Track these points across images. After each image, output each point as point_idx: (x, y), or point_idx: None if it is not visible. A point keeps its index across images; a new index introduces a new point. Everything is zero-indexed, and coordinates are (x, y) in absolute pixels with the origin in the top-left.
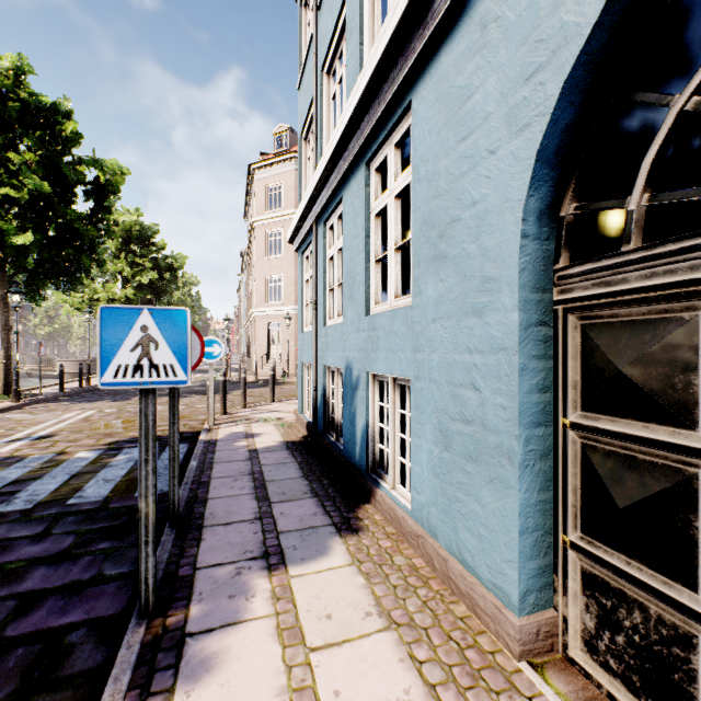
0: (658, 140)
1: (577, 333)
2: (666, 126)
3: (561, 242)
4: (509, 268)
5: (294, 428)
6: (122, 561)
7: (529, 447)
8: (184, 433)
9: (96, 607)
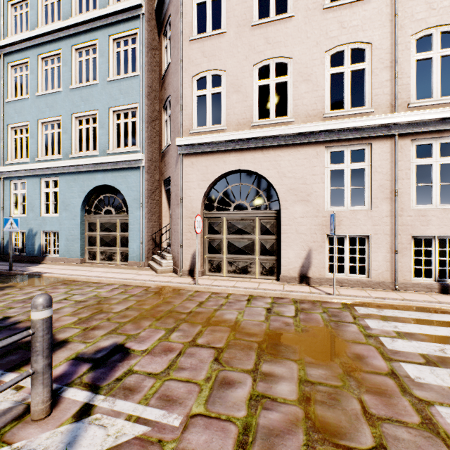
0: (94, 205)
1: (88, 223)
2: (95, 204)
3: (86, 212)
4: (79, 214)
5: None
6: None
7: (82, 237)
8: None
9: None
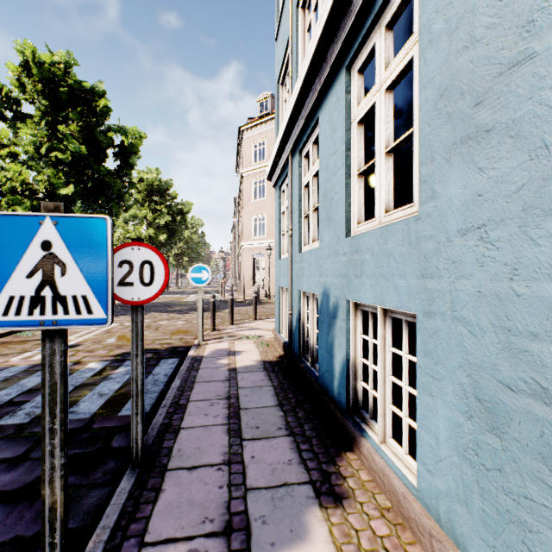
0: None
1: None
2: None
3: None
4: None
5: (271, 347)
6: (75, 509)
7: None
8: (178, 347)
9: None
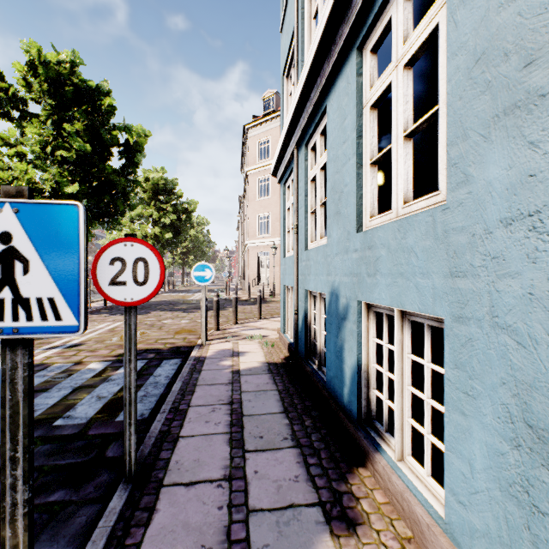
0: None
1: None
2: None
3: None
4: None
5: (276, 348)
6: (61, 530)
7: None
8: (181, 347)
9: None
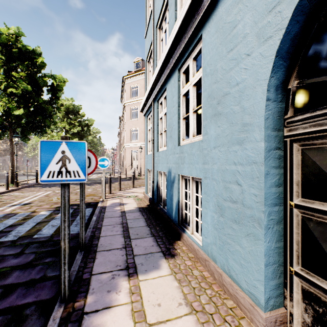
0: None
1: (299, 153)
2: None
3: (289, 103)
4: (259, 118)
5: (143, 201)
6: (56, 268)
7: (270, 217)
8: (91, 202)
9: (41, 294)
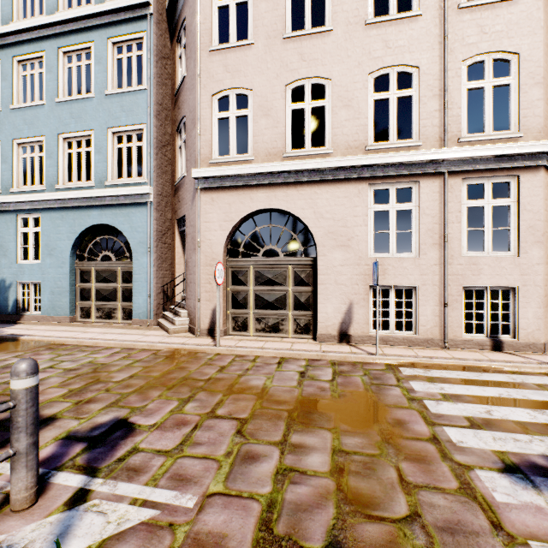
0: (88, 249)
1: (80, 272)
2: (89, 248)
3: (77, 257)
4: (68, 261)
5: None
6: None
7: (72, 290)
8: None
9: None
